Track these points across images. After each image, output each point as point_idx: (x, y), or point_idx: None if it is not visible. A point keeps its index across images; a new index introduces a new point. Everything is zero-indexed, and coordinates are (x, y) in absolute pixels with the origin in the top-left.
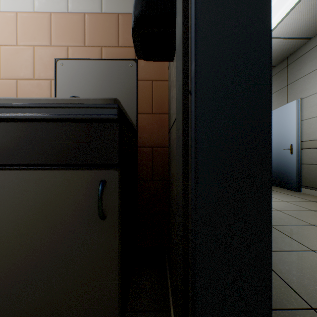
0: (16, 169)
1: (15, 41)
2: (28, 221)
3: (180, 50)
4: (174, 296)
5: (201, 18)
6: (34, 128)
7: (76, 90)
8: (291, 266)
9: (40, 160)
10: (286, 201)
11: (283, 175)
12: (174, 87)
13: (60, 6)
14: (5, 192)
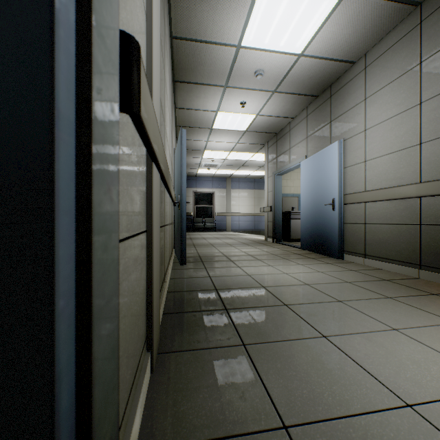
0: None
1: None
2: None
3: None
4: None
5: None
6: None
7: None
8: (286, 363)
9: None
10: (322, 272)
11: (325, 238)
12: None
13: None
14: None
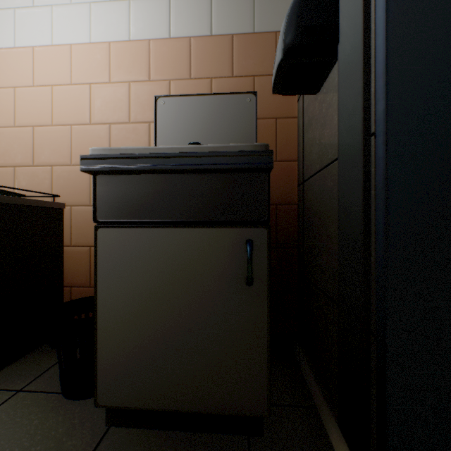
0: (151, 226)
1: (107, 78)
2: (165, 286)
3: (355, 86)
4: (323, 388)
5: (393, 51)
6: (172, 180)
7: (180, 134)
8: None
9: (178, 216)
10: None
11: None
12: (319, 127)
13: (160, 31)
14: (139, 253)
